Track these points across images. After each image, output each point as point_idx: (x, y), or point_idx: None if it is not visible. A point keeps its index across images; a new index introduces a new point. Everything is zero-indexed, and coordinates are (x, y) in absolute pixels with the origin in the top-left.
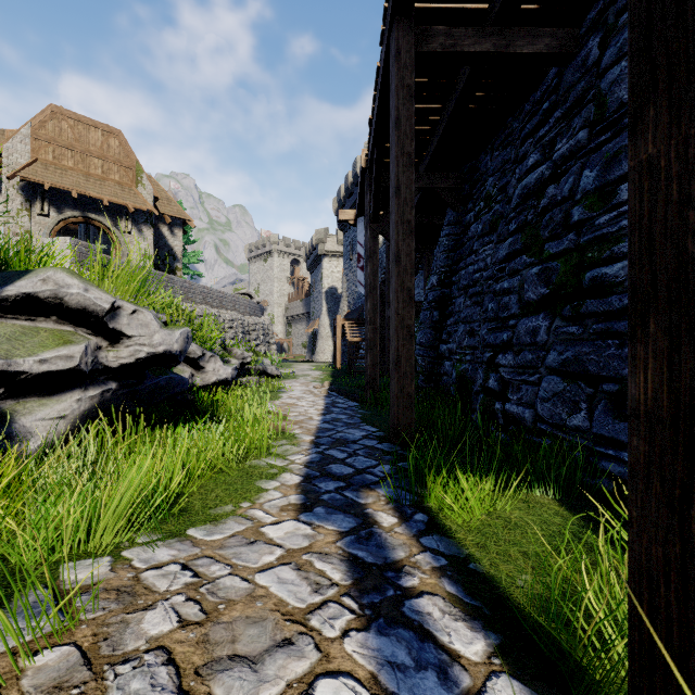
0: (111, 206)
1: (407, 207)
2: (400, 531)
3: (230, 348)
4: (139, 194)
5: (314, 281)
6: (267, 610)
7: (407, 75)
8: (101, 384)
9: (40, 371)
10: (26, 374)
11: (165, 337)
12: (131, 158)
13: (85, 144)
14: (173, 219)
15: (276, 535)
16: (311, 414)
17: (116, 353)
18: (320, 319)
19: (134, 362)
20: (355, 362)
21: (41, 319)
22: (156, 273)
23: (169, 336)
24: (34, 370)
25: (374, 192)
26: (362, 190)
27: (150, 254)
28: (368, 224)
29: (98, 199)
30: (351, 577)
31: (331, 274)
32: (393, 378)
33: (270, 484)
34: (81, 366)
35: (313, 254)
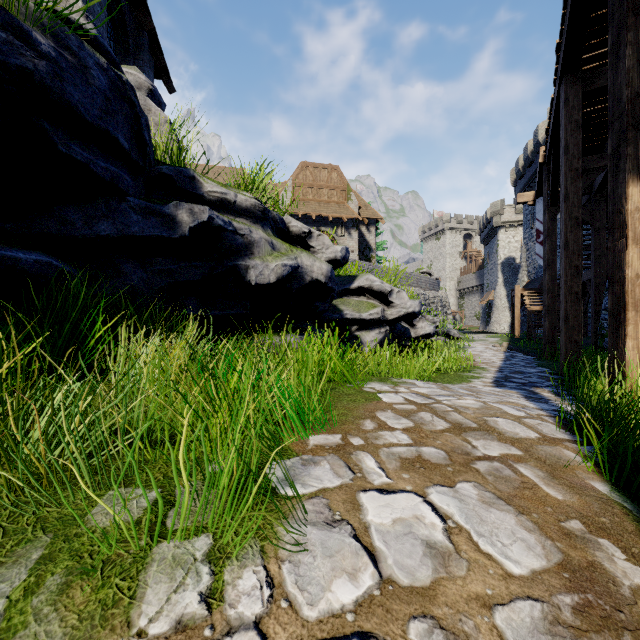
0: (332, 220)
1: (575, 208)
2: (554, 397)
3: (424, 315)
4: (349, 208)
5: (488, 254)
6: (489, 392)
7: (575, 113)
8: (384, 327)
9: (369, 319)
10: (365, 320)
11: (412, 304)
12: (344, 183)
13: (318, 182)
14: (369, 220)
15: (484, 388)
16: (493, 360)
17: (390, 312)
18: (495, 291)
19: (398, 317)
20: (535, 329)
21: (362, 297)
22: (367, 264)
23: (414, 303)
24: (367, 318)
25: (551, 183)
26: (540, 178)
27: (355, 249)
28: (546, 208)
29: (325, 216)
30: (523, 396)
31: (508, 244)
32: (562, 330)
33: (475, 380)
34: (381, 317)
35: (487, 227)
